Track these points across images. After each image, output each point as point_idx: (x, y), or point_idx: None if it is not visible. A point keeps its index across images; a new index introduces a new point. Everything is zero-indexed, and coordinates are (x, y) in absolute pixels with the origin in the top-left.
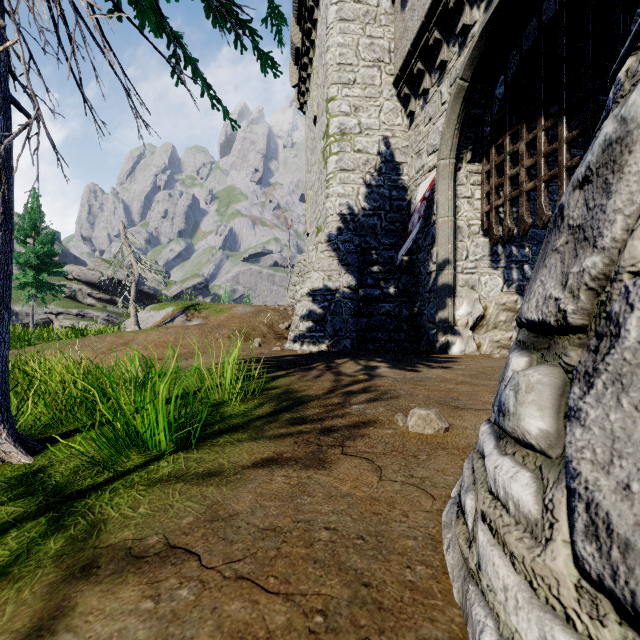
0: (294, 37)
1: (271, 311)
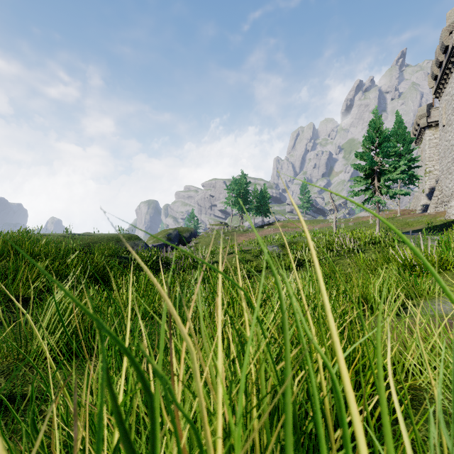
0: (414, 131)
1: (407, 210)
